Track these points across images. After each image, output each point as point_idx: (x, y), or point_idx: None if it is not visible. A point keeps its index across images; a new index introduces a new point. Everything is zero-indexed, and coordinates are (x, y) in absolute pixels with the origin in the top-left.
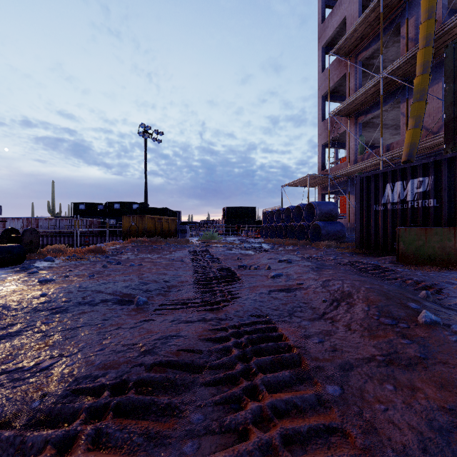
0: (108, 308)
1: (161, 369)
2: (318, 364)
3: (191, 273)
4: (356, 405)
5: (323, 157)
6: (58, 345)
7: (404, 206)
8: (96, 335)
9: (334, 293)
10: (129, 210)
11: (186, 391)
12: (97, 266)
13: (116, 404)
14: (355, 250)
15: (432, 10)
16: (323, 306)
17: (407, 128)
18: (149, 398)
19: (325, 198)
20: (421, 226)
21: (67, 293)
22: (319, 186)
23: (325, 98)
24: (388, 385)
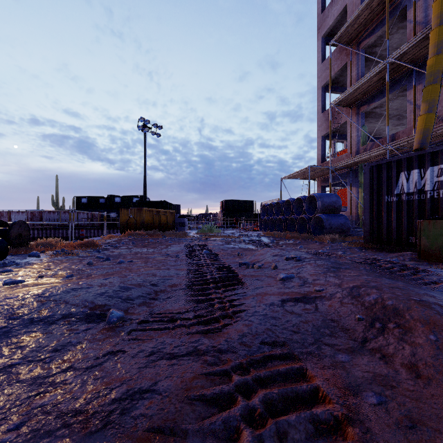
0: (69, 327)
1: None
2: None
3: (185, 274)
4: None
5: (322, 149)
6: None
7: (422, 197)
8: (27, 384)
9: (371, 307)
10: (130, 203)
11: None
12: (83, 263)
13: None
14: (363, 244)
15: None
16: (359, 327)
17: (414, 116)
18: None
19: (324, 190)
20: None
21: (20, 304)
22: (319, 178)
23: (325, 89)
24: None
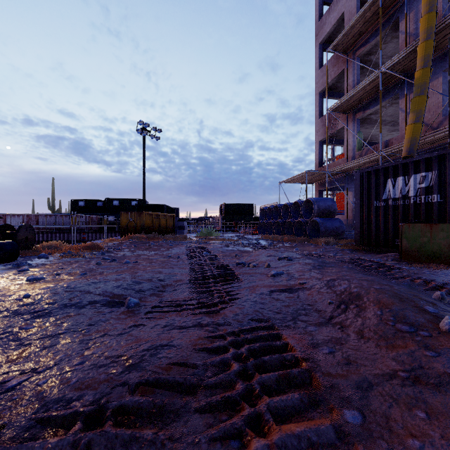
0: (96, 310)
1: (147, 390)
2: (331, 381)
3: (187, 271)
4: (383, 439)
5: (320, 153)
6: (33, 356)
7: (406, 202)
8: (77, 343)
9: (341, 294)
10: (128, 206)
11: (175, 420)
12: (91, 263)
13: (87, 442)
14: (355, 246)
15: (433, 3)
16: (329, 309)
17: (406, 124)
18: (129, 432)
19: (322, 194)
20: (425, 222)
21: (53, 293)
22: (317, 182)
23: (323, 94)
24: (419, 411)
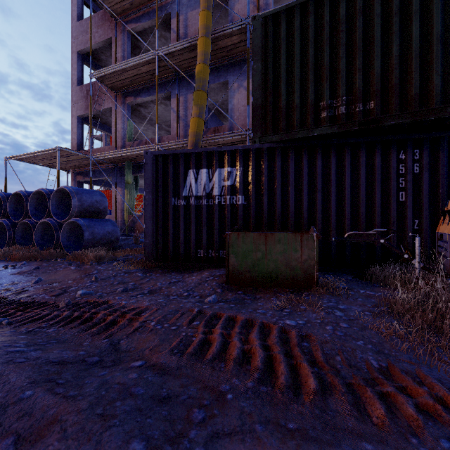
0: None
1: None
2: None
3: None
4: None
5: (79, 133)
6: None
7: (210, 202)
8: None
9: None
10: None
11: None
12: None
13: None
14: (145, 263)
15: (210, 3)
16: None
17: (178, 125)
18: None
19: (82, 187)
20: (240, 228)
21: None
22: (74, 170)
23: (83, 58)
24: None
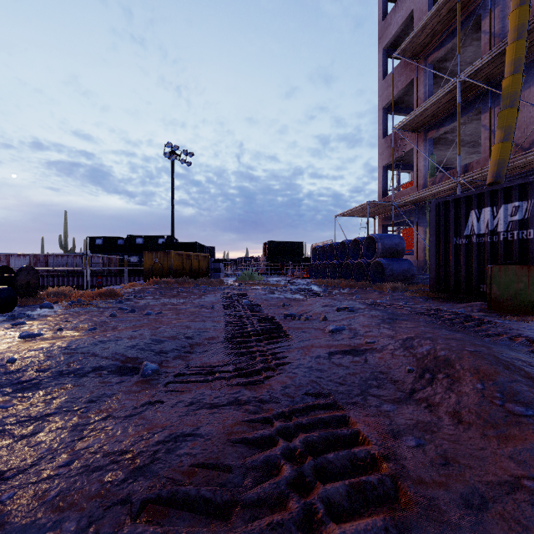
0: (101, 380)
1: (158, 511)
2: (425, 493)
3: (223, 326)
4: None
5: (384, 181)
6: (4, 451)
7: (494, 239)
8: (69, 431)
9: (423, 358)
10: (154, 245)
11: None
12: (105, 315)
13: None
14: (429, 294)
15: None
16: (409, 379)
17: (490, 144)
18: None
19: (387, 230)
20: (519, 263)
21: (46, 357)
22: (380, 215)
23: (387, 110)
24: None
